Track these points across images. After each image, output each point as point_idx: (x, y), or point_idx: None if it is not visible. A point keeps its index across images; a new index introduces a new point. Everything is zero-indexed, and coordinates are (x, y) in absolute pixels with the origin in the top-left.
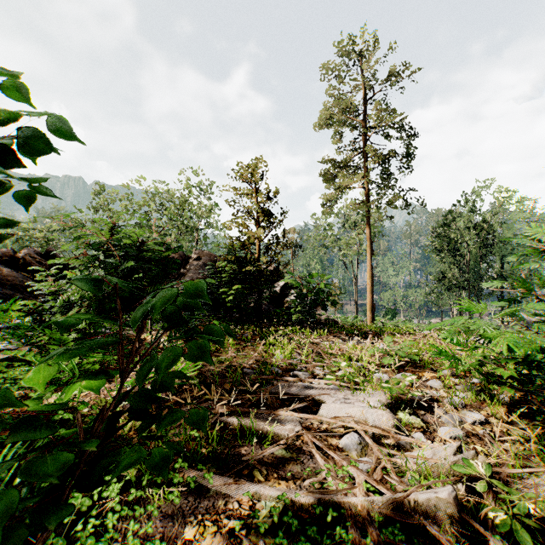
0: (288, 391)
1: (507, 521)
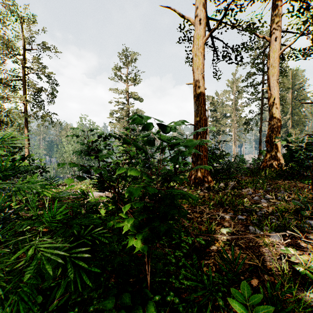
0: (74, 197)
1: None
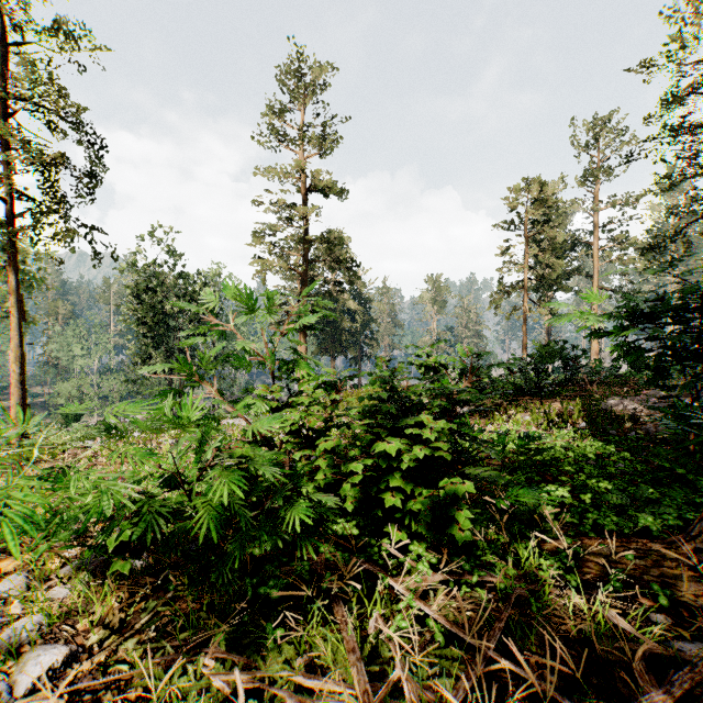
0: None
1: None
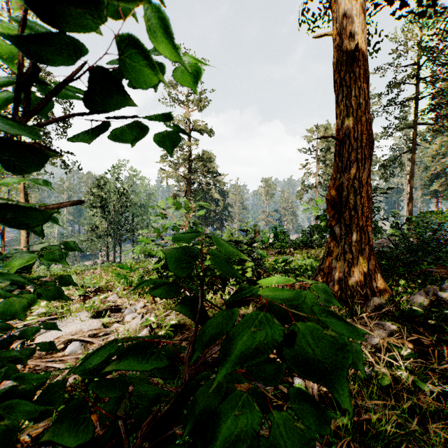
0: None
1: (166, 332)
